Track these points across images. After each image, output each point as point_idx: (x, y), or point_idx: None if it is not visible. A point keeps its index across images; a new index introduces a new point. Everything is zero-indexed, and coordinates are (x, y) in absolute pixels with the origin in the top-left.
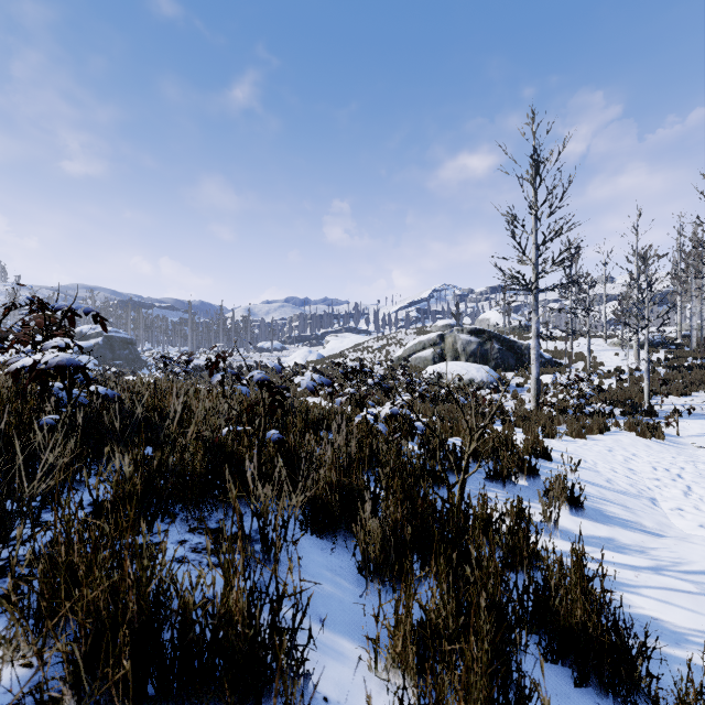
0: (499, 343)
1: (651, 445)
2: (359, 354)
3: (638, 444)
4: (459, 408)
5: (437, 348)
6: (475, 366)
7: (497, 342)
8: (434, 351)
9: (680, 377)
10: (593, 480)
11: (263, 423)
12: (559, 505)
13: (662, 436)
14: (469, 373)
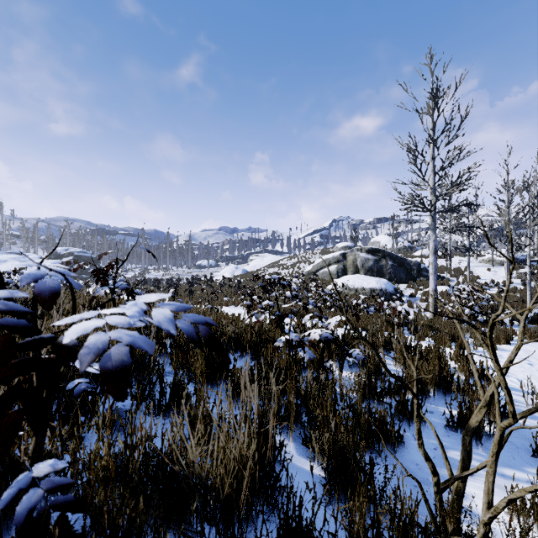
0: (392, 260)
1: None
2: (276, 269)
3: None
4: (498, 364)
5: (340, 264)
6: (374, 279)
7: (390, 259)
8: (338, 267)
9: None
10: None
11: None
12: None
13: None
14: (370, 285)
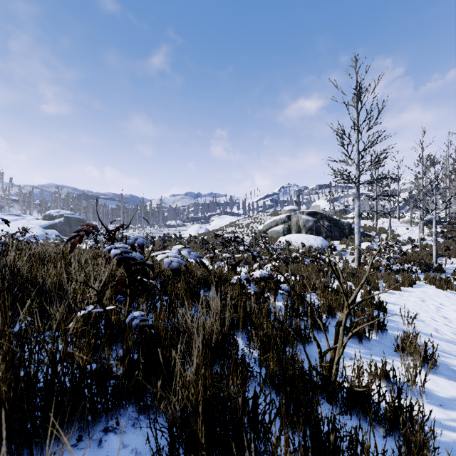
0: (328, 221)
1: (449, 295)
2: (233, 228)
3: (440, 295)
4: (338, 281)
5: (286, 225)
6: (312, 237)
7: (326, 220)
8: (284, 227)
9: (454, 244)
10: (425, 331)
11: (128, 302)
12: (421, 367)
13: (454, 288)
14: (309, 242)
